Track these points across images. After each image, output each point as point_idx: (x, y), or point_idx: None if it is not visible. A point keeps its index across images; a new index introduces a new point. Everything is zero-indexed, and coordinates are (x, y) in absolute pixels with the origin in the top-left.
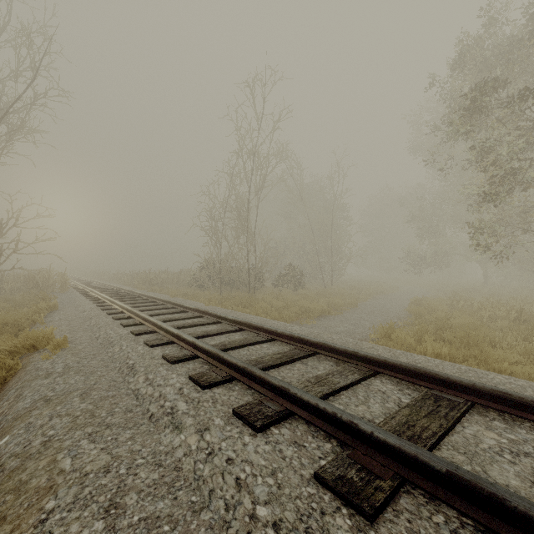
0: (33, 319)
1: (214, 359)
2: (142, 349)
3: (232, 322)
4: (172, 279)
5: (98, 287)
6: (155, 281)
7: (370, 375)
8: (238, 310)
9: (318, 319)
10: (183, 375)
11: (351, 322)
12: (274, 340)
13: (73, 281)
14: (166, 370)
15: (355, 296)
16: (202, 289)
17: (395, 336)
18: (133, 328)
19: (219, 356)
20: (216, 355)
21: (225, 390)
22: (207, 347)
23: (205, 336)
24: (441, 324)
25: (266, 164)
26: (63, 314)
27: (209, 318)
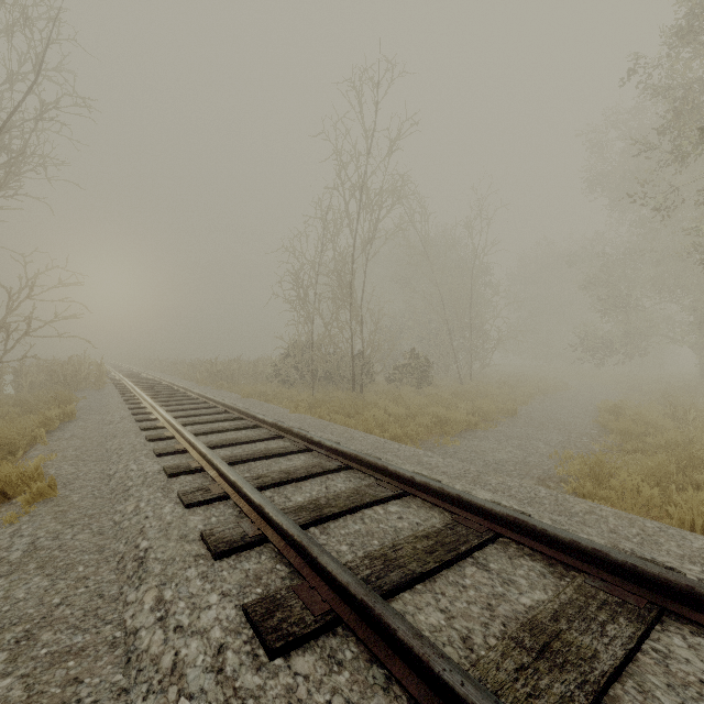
0: (35, 436)
1: (299, 554)
2: (171, 511)
3: (331, 452)
4: (246, 371)
5: (145, 382)
6: (224, 373)
7: (653, 620)
8: (338, 422)
9: (461, 437)
10: (233, 599)
11: (515, 443)
12: (409, 495)
13: (116, 373)
14: (201, 579)
15: (509, 398)
16: (287, 384)
17: (607, 477)
18: (170, 459)
19: (309, 555)
20: (302, 549)
21: (322, 662)
22: (285, 526)
23: (285, 482)
24: (686, 455)
25: (379, 205)
26: (81, 427)
27: (293, 440)
